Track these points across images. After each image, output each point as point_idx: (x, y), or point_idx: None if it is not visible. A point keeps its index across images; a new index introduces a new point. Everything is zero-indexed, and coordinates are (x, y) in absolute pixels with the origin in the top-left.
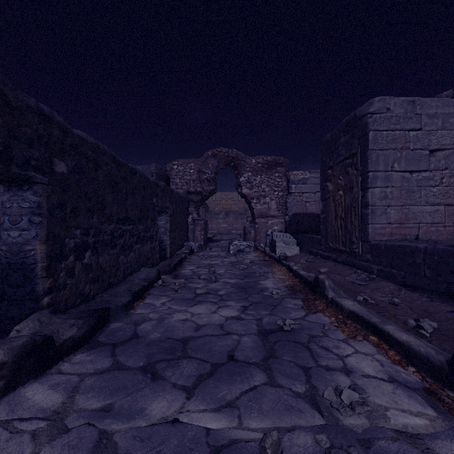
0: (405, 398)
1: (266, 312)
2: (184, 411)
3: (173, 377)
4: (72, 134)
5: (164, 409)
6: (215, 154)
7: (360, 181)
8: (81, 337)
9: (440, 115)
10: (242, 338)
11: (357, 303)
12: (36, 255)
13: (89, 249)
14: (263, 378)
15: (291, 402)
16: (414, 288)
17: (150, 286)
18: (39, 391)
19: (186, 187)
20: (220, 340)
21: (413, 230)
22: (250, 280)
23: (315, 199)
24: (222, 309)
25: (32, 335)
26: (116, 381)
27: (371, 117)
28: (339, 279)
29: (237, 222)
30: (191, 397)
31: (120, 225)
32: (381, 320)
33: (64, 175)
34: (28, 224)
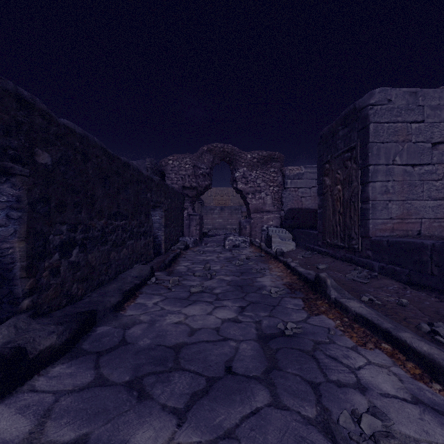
0: (436, 426)
1: (265, 313)
2: (174, 443)
3: (162, 395)
4: (57, 123)
5: (150, 442)
6: (210, 150)
7: (360, 175)
8: (61, 345)
9: (443, 106)
10: (241, 344)
11: (364, 305)
12: (14, 253)
13: (77, 246)
14: (266, 397)
15: (302, 431)
16: (420, 287)
17: (143, 284)
18: (4, 416)
19: (181, 182)
20: (217, 347)
21: (415, 226)
22: (247, 277)
23: (310, 194)
24: (218, 310)
25: (1, 348)
26: (96, 401)
27: (372, 109)
28: (339, 276)
29: (232, 217)
30: (182, 424)
31: (112, 221)
32: (394, 325)
33: (47, 167)
34: (6, 220)
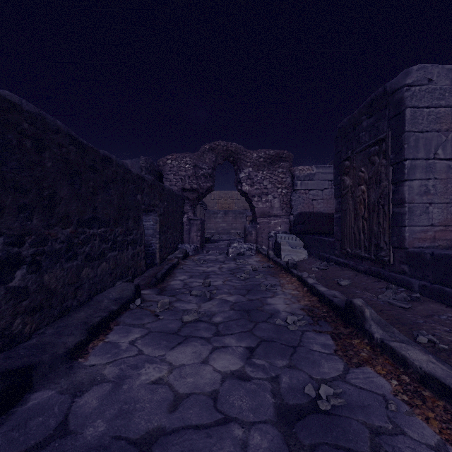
0: None
1: (283, 362)
2: None
3: None
4: None
5: None
6: (212, 148)
7: (391, 173)
8: None
9: None
10: (251, 434)
11: (435, 359)
12: None
13: (24, 265)
14: None
15: None
16: None
17: (123, 309)
18: None
19: (180, 184)
20: (211, 442)
21: None
22: (255, 297)
23: (322, 197)
24: (217, 355)
25: None
26: None
27: (408, 90)
28: (370, 297)
29: (237, 221)
30: None
31: (85, 229)
32: None
33: None
34: None
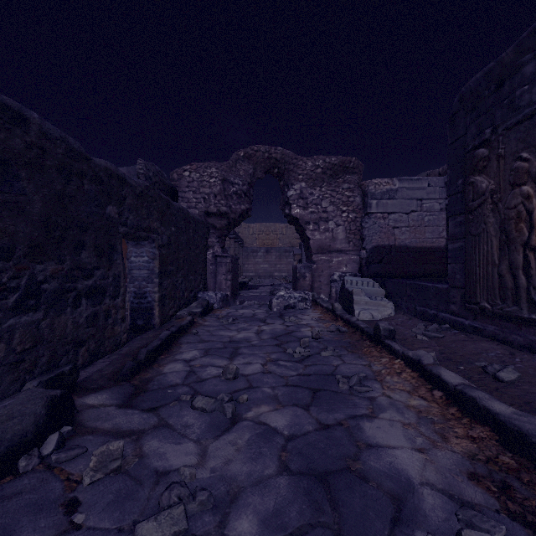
0: None
1: None
2: None
3: None
4: None
5: None
6: (249, 156)
7: None
8: None
9: None
10: None
11: None
12: None
13: None
14: None
15: None
16: None
17: None
18: None
19: (203, 205)
20: None
21: None
22: (332, 417)
23: (408, 223)
24: None
25: None
26: None
27: None
28: None
29: (282, 261)
30: None
31: None
32: None
33: None
34: None
